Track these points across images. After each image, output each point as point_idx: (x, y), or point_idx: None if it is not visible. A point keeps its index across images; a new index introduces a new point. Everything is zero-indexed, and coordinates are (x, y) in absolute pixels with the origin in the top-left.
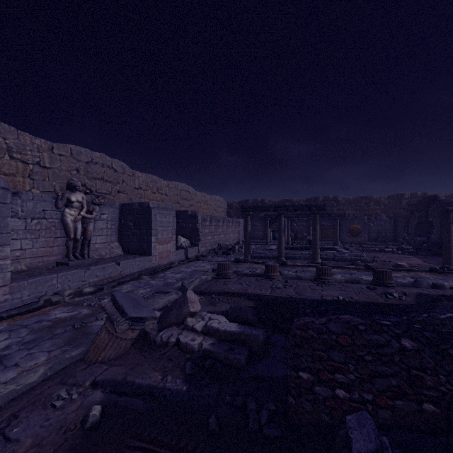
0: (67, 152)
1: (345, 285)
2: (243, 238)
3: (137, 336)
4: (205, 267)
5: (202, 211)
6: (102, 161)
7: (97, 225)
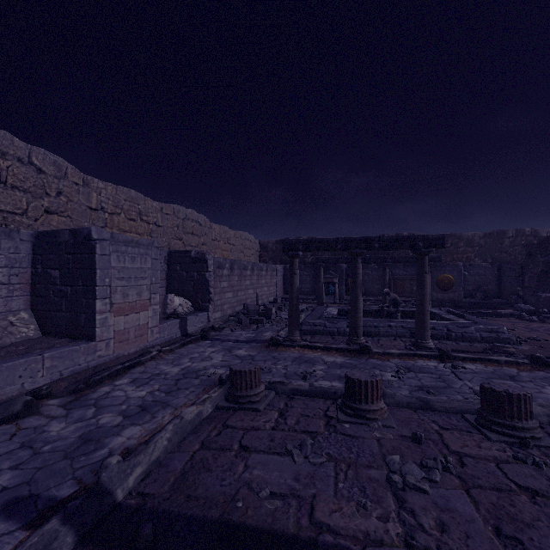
0: None
1: None
2: (282, 292)
3: None
4: (211, 361)
5: (222, 253)
6: (2, 146)
7: None
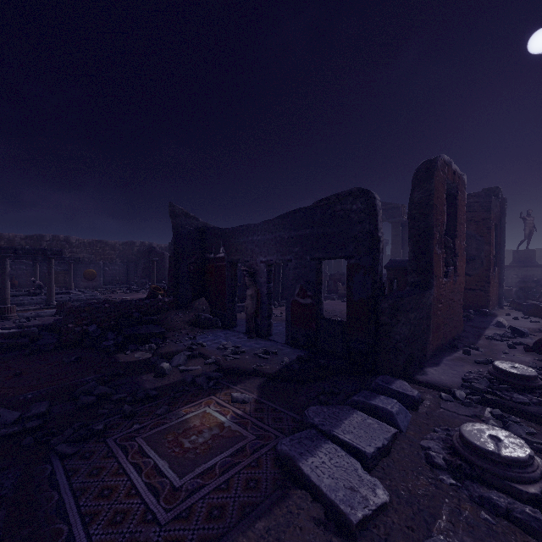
0: None
1: None
2: None
3: None
4: None
5: None
6: None
7: None
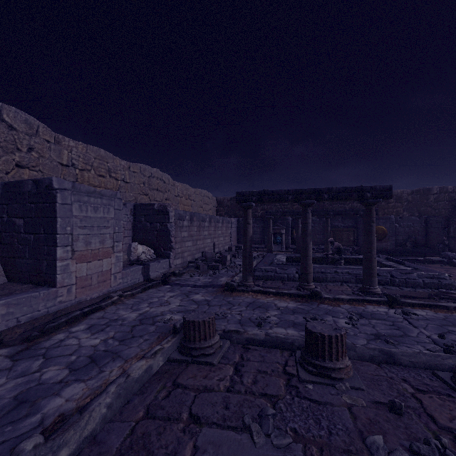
0: None
1: None
2: (235, 242)
3: None
4: (169, 306)
5: (183, 207)
6: None
7: None
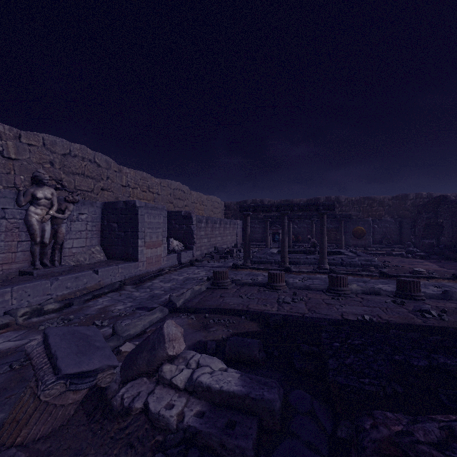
0: (38, 142)
1: (364, 298)
2: (241, 240)
3: (92, 388)
4: (199, 274)
5: (198, 212)
6: (83, 154)
7: (74, 226)
